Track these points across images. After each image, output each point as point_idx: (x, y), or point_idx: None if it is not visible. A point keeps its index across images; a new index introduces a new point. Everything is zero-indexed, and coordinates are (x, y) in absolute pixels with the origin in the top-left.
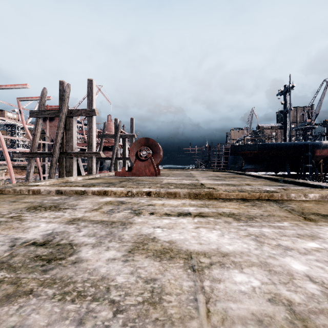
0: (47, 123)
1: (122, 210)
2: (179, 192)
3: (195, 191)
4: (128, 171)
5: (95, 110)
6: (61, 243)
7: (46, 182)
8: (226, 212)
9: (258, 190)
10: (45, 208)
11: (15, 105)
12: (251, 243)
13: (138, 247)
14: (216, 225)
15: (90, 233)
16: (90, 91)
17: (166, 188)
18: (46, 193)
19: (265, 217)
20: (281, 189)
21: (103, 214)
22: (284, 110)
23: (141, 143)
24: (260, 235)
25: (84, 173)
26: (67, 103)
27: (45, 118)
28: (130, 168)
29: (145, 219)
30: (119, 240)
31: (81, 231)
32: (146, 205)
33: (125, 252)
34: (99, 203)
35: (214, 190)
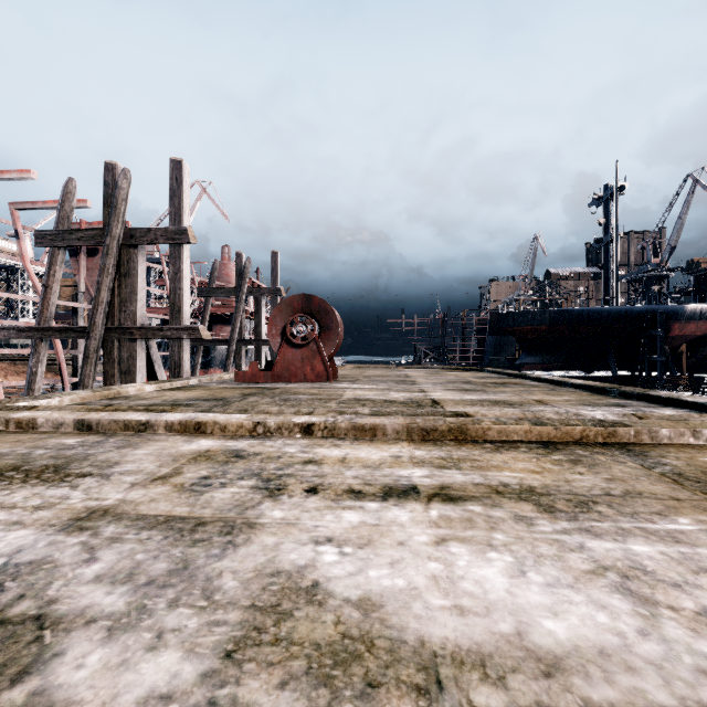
0: (82, 261)
1: (233, 481)
2: (384, 425)
3: (422, 424)
4: (265, 372)
5: (187, 230)
6: (12, 614)
7: (64, 399)
8: (512, 485)
9: (578, 421)
10: (27, 474)
11: (4, 220)
12: (617, 604)
13: (259, 630)
14: (494, 530)
15: (122, 568)
16: (177, 187)
17: (352, 414)
18: (52, 428)
19: (619, 500)
20: (631, 417)
21: (179, 495)
22: (604, 239)
23: (293, 307)
24: (631, 570)
25: (164, 375)
26: (124, 213)
27: (77, 249)
28: (269, 363)
29: (294, 509)
30: (204, 599)
31: (95, 561)
32: (299, 463)
33: (214, 657)
34: (176, 458)
35: (470, 420)
